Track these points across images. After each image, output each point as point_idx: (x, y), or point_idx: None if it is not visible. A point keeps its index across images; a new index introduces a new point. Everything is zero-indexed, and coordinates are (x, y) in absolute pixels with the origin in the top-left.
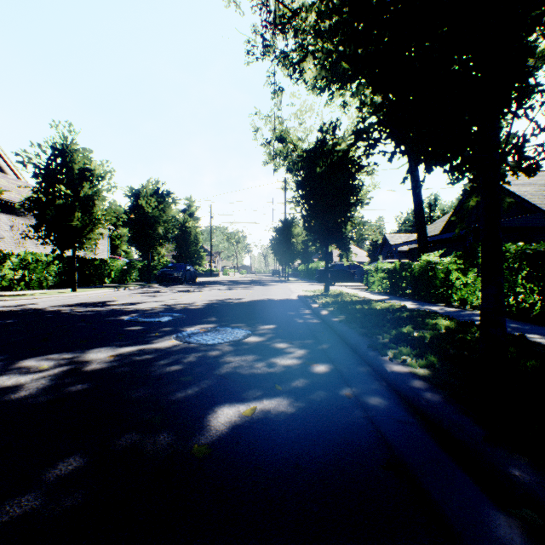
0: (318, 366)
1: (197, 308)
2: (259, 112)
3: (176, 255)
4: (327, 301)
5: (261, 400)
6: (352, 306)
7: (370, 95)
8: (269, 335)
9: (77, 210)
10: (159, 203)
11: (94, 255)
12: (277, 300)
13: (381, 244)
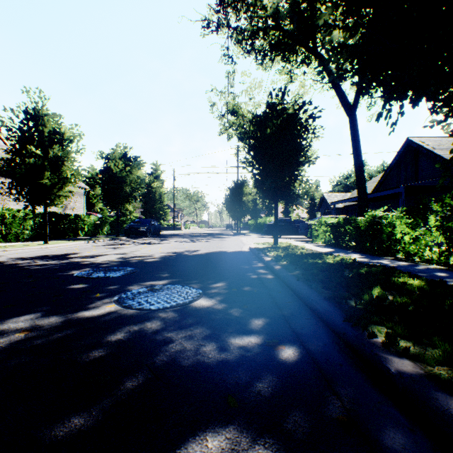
0: (284, 350)
1: (153, 261)
2: (215, 89)
3: (143, 212)
4: (278, 253)
5: (204, 440)
6: (305, 260)
7: (340, 18)
8: (221, 296)
9: (47, 169)
10: (127, 165)
11: (72, 212)
12: (230, 252)
13: (319, 202)
